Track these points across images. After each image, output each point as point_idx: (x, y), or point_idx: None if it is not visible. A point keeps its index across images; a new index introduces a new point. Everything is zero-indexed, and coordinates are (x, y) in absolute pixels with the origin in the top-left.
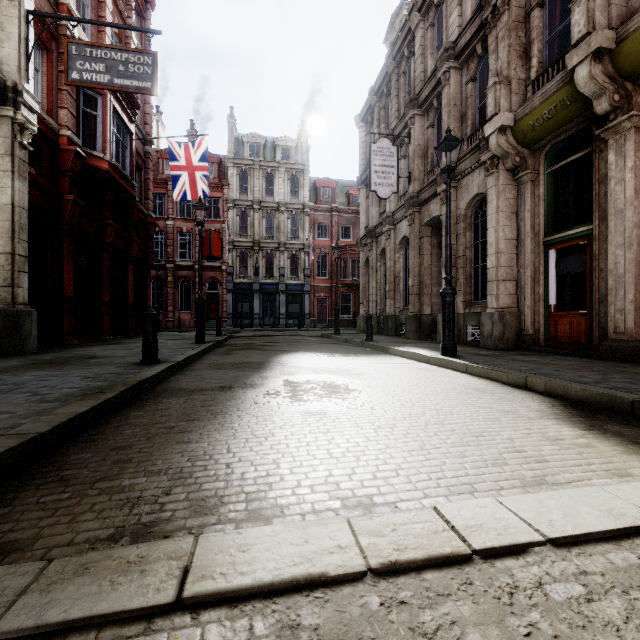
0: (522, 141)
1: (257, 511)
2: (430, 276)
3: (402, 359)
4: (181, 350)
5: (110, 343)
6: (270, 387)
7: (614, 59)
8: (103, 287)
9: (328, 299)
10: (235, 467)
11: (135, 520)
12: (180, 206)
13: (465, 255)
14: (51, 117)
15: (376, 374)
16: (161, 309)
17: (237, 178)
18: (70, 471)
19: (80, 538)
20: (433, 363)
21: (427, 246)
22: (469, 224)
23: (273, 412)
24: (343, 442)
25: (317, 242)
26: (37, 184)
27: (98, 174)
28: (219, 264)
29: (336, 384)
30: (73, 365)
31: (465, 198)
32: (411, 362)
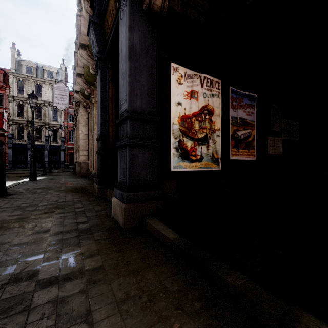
0: (84, 97)
1: None
2: None
3: None
4: None
5: None
6: None
7: (84, 77)
8: None
9: None
10: None
11: None
12: None
13: None
14: None
15: None
16: None
17: (16, 84)
18: None
19: None
20: None
21: None
22: None
23: None
24: None
25: (69, 124)
26: None
27: None
28: (3, 132)
29: None
30: None
31: None
32: None
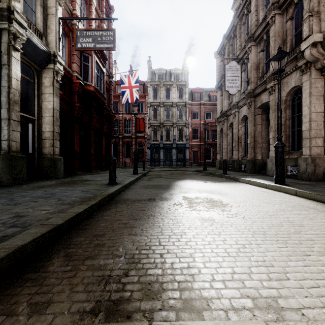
0: None
1: (189, 301)
2: (261, 137)
3: (248, 185)
4: (127, 177)
5: (94, 173)
6: (176, 200)
7: None
8: (91, 147)
9: (198, 151)
10: (166, 257)
11: (107, 296)
12: (125, 107)
13: (285, 124)
14: (69, 67)
15: (236, 194)
16: (116, 157)
17: (152, 91)
18: (72, 249)
19: (74, 308)
20: (270, 188)
21: (259, 120)
22: (288, 105)
23: (181, 217)
24: (234, 243)
25: (192, 121)
26: (63, 99)
27: (89, 93)
28: (143, 135)
29: (214, 200)
30: (78, 184)
31: (285, 90)
32: (255, 187)
